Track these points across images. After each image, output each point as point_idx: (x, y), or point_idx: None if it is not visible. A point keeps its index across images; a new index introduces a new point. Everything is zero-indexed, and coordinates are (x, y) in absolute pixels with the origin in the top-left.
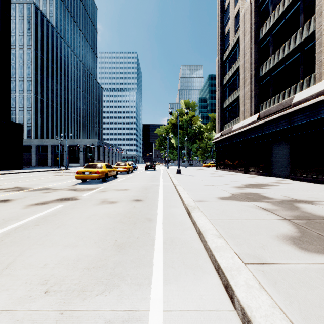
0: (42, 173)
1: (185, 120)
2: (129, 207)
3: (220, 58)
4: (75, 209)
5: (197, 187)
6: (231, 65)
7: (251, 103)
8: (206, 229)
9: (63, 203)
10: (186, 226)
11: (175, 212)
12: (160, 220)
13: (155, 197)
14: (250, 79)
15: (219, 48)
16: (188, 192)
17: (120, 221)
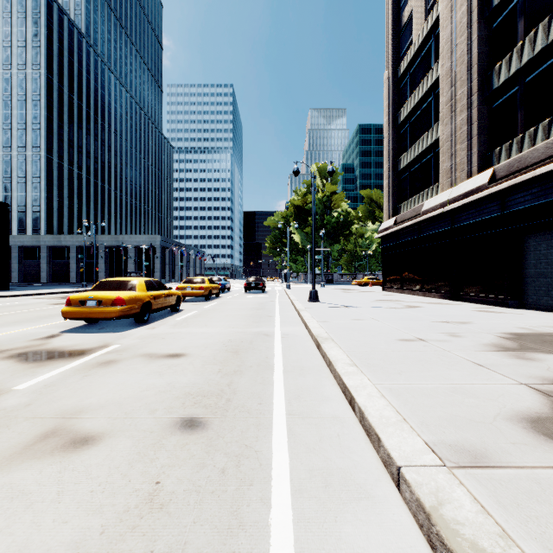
0: (31, 300)
1: (318, 201)
2: (122, 505)
3: (393, 72)
4: None
5: (382, 346)
6: (417, 82)
7: (471, 150)
8: None
9: None
10: None
11: None
12: None
13: (259, 396)
14: (468, 98)
15: (390, 52)
16: (371, 374)
17: None
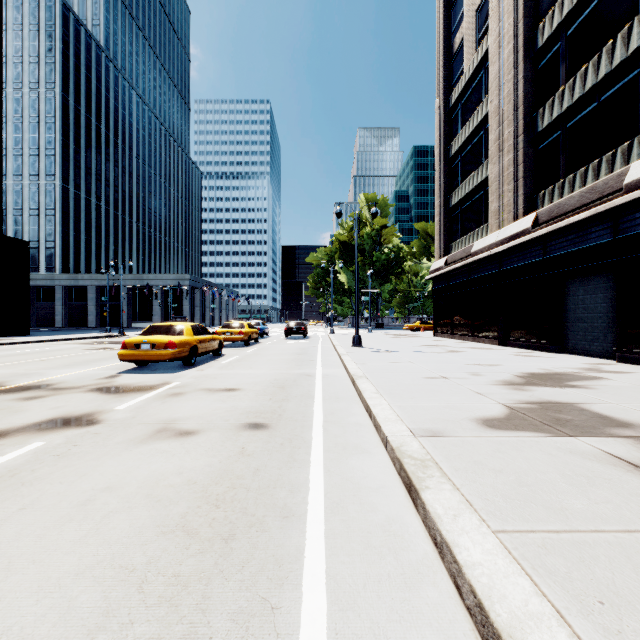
0: (63, 345)
1: (367, 236)
2: (226, 454)
3: (444, 101)
4: (63, 463)
5: (407, 382)
6: (468, 114)
7: (517, 192)
8: (515, 609)
9: (47, 436)
10: (412, 556)
11: (363, 475)
12: (317, 518)
13: (303, 413)
14: (515, 138)
15: (441, 80)
16: (390, 398)
17: (182, 527)
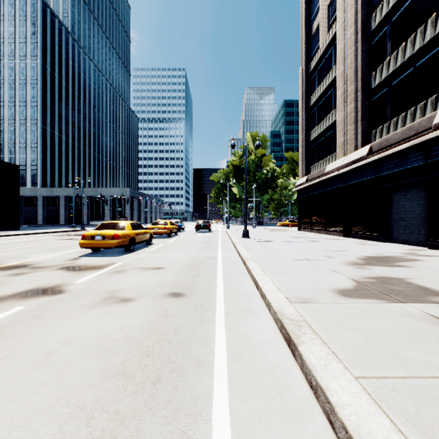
0: (42, 237)
1: (252, 161)
2: (155, 316)
3: (306, 68)
4: (36, 323)
5: (282, 263)
6: (322, 77)
7: (357, 130)
8: None
9: (26, 302)
10: (294, 396)
11: (254, 332)
12: (221, 365)
13: (209, 285)
14: (355, 93)
15: (303, 53)
16: (271, 275)
17: (121, 372)
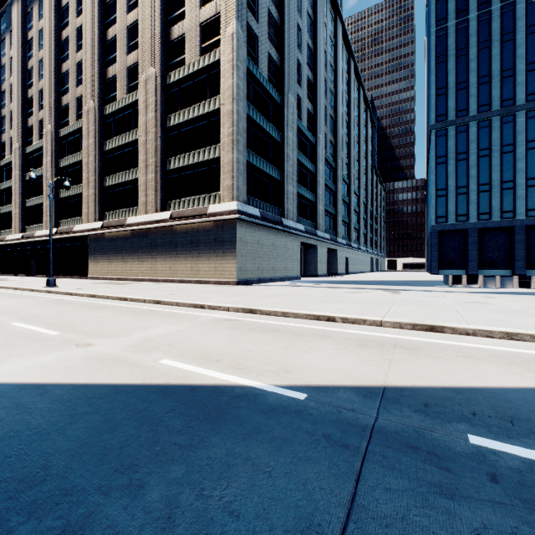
0: None
1: None
2: None
3: None
4: None
5: None
6: (8, 177)
7: (20, 223)
8: None
9: None
10: None
11: None
12: None
13: None
14: (20, 205)
15: None
16: None
17: None
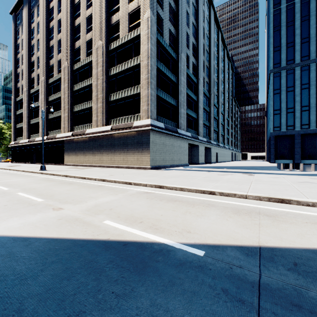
0: None
1: None
2: None
3: (15, 98)
4: None
5: None
6: (21, 107)
7: (27, 133)
8: None
9: None
10: None
11: None
12: None
13: None
14: (27, 123)
15: (14, 92)
16: None
17: None
